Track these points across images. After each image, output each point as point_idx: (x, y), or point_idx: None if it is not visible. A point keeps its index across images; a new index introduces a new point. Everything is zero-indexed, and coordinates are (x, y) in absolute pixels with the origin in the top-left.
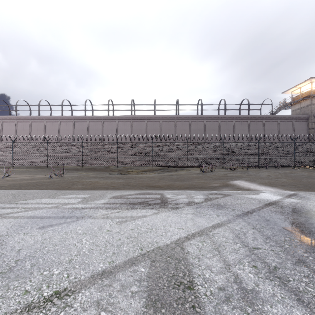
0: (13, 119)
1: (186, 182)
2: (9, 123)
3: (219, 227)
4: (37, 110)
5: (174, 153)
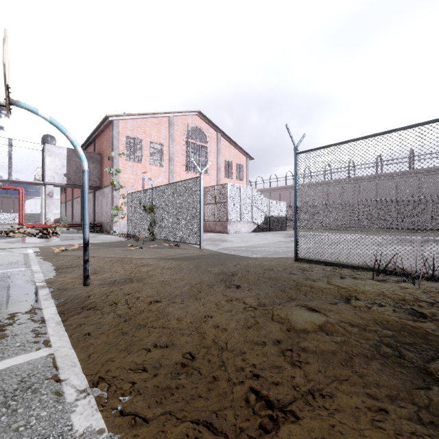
0: (267, 191)
1: (406, 235)
2: (265, 193)
3: (385, 237)
4: (282, 180)
5: (427, 215)
